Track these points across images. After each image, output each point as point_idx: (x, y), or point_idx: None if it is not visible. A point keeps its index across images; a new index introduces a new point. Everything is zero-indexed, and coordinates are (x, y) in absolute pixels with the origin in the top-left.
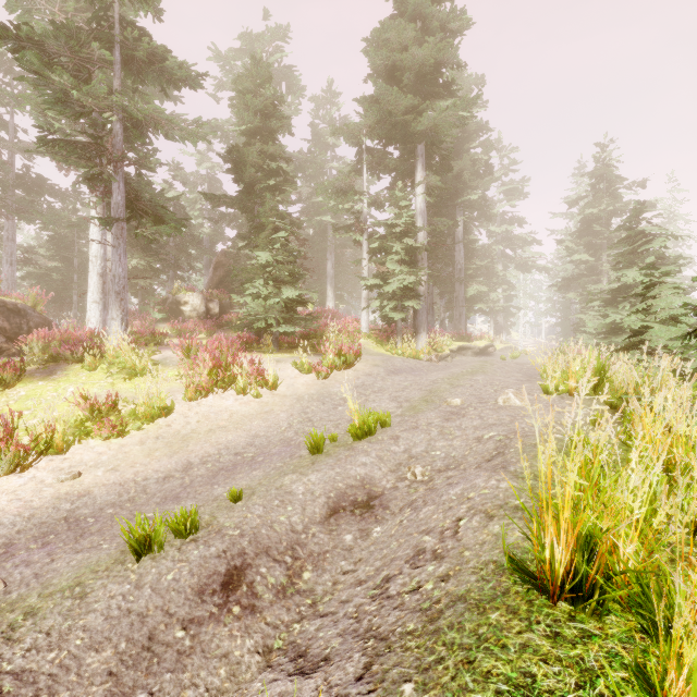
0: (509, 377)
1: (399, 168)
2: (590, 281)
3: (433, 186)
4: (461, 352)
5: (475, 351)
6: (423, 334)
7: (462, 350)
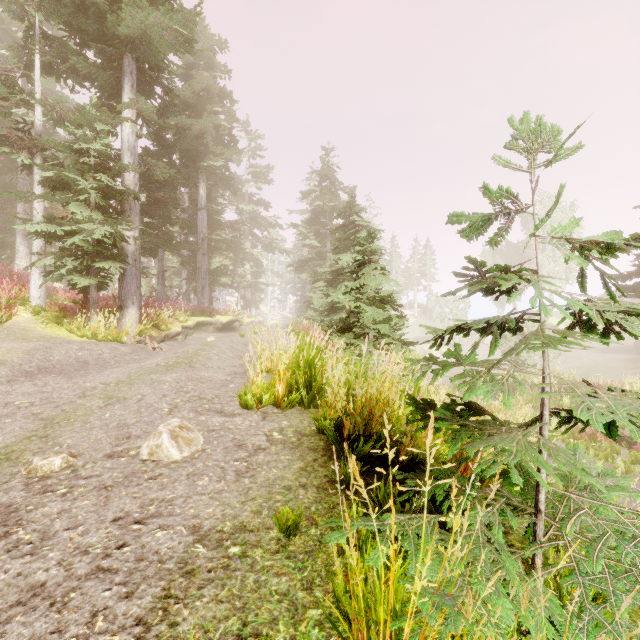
0: (223, 368)
1: (95, 77)
2: (318, 264)
3: (149, 120)
4: (201, 328)
5: (217, 326)
6: (131, 309)
7: (202, 325)
